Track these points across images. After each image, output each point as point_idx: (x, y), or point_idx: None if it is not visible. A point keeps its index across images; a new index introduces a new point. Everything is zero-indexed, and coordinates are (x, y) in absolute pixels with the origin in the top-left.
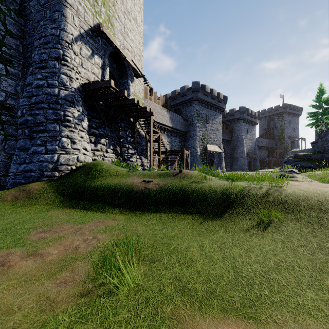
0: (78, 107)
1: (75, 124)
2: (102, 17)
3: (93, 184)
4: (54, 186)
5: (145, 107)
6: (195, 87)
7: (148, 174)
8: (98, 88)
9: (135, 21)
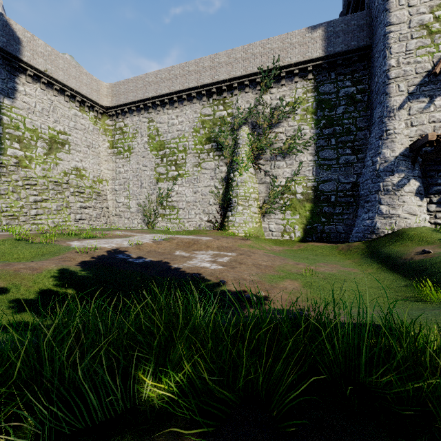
0: (398, 173)
1: (394, 191)
2: None
3: (386, 247)
4: (365, 245)
5: None
6: None
7: None
8: (420, 146)
9: None
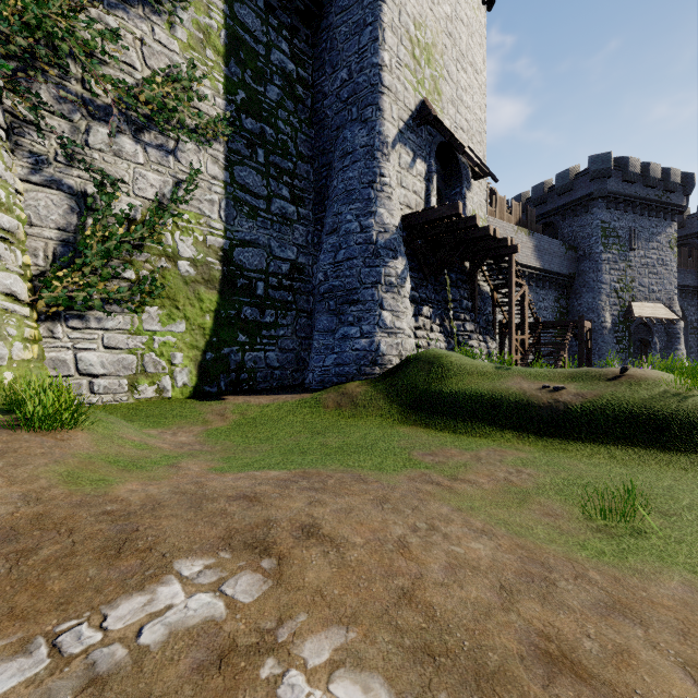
0: (402, 257)
1: (399, 287)
2: (426, 86)
3: (445, 389)
4: (381, 389)
5: (503, 238)
6: (599, 168)
7: (543, 374)
8: (434, 219)
9: (473, 67)
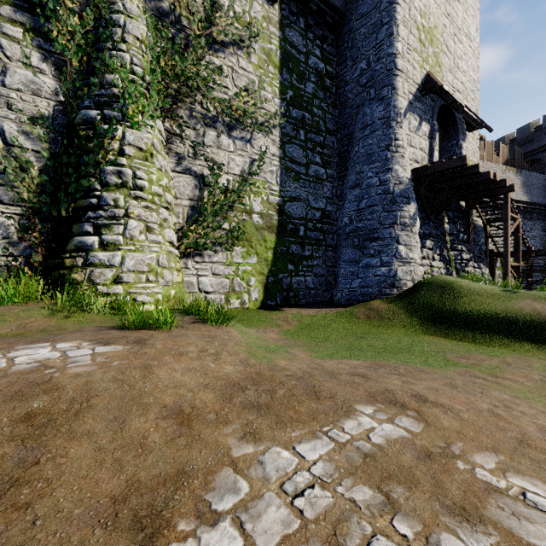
0: (414, 202)
1: (411, 226)
2: (429, 62)
3: (459, 307)
4: (401, 306)
5: (501, 180)
6: None
7: None
8: (441, 170)
9: (467, 37)
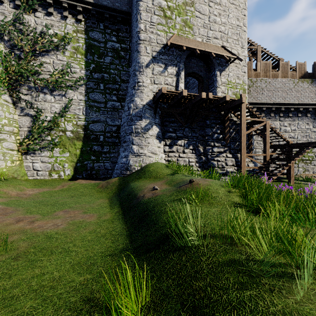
0: (145, 119)
1: (143, 133)
2: (177, 27)
3: (132, 183)
4: (120, 181)
5: (224, 96)
6: None
7: (174, 180)
8: (158, 98)
9: None
